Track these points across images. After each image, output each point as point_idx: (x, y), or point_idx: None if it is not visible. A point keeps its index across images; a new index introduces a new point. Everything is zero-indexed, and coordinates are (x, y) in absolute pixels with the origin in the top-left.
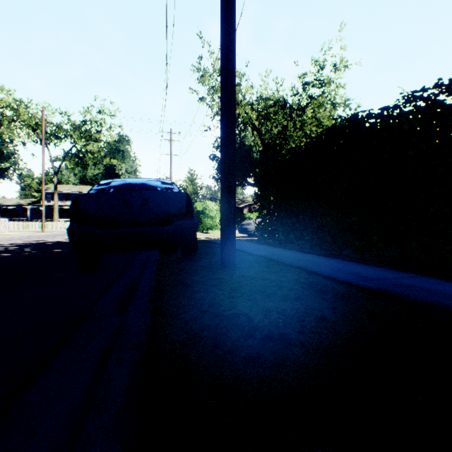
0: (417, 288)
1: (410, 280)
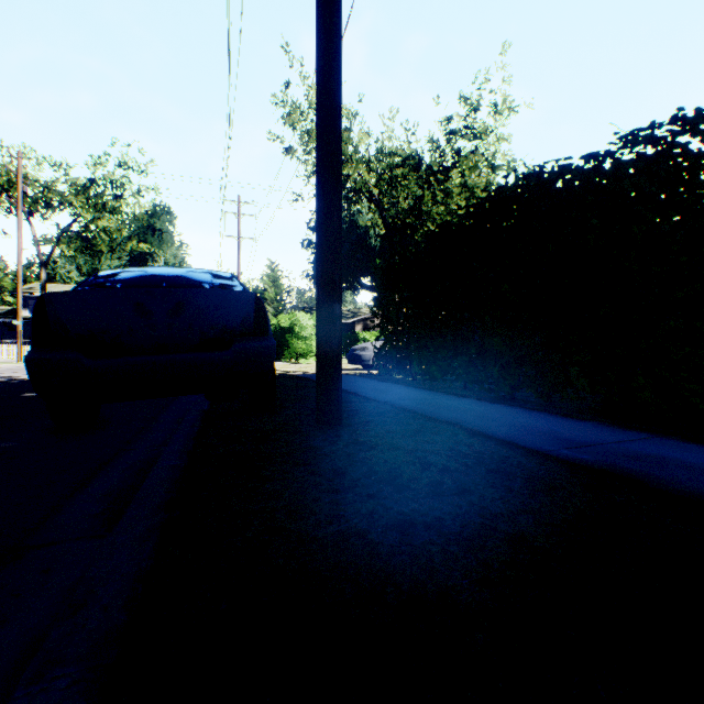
0: (664, 462)
1: (645, 444)
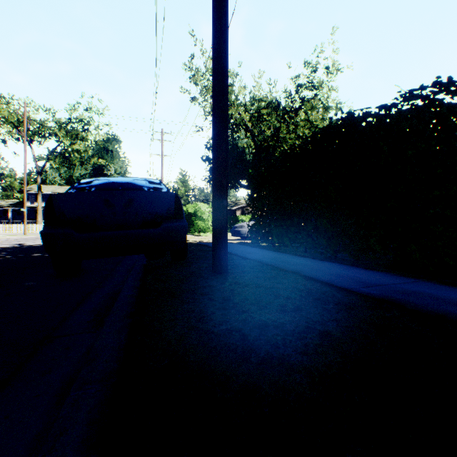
0: (421, 295)
1: (412, 285)
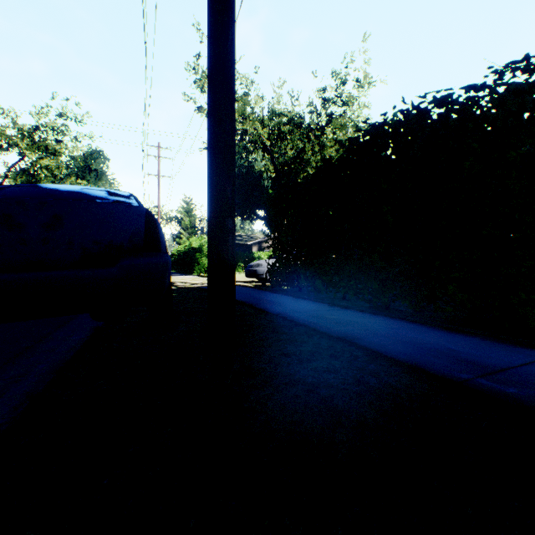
0: None
1: None
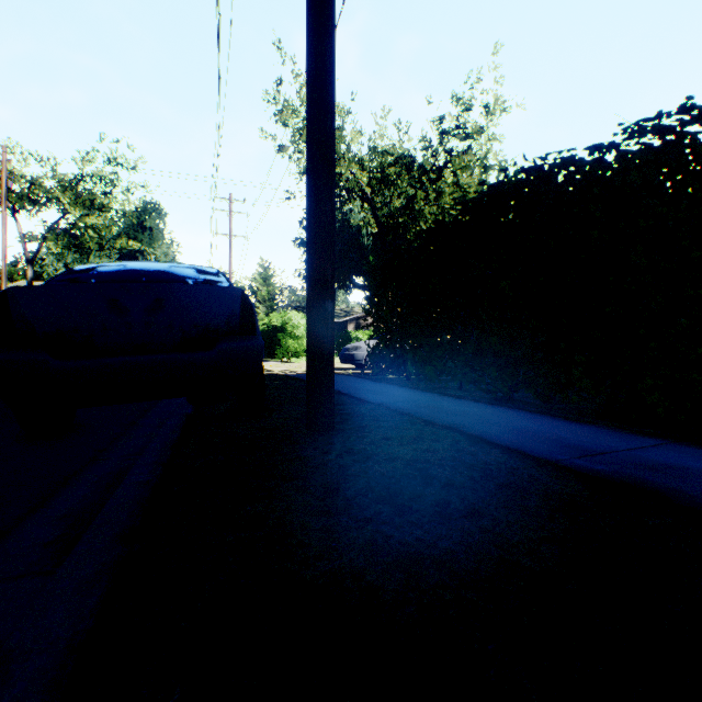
0: (686, 473)
1: (660, 452)
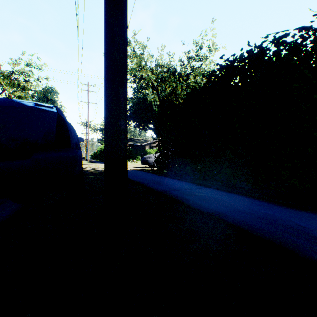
0: None
1: None
